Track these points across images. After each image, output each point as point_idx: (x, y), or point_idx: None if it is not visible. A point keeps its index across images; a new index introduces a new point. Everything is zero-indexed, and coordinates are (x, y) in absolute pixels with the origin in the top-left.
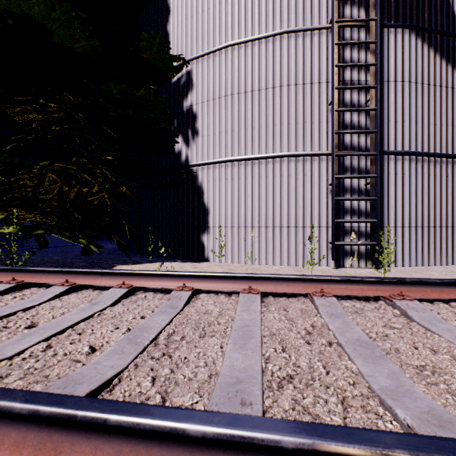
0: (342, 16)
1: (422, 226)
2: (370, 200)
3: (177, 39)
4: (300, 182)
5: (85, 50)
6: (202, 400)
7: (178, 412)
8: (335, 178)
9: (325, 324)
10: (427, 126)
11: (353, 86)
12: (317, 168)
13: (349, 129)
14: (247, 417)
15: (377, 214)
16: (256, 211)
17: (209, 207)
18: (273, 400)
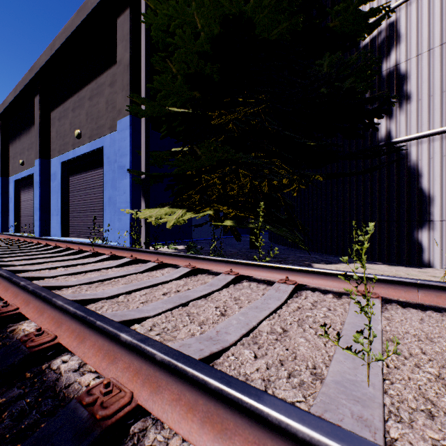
0: None
1: None
2: None
3: None
4: None
5: (280, 35)
6: None
7: None
8: None
9: None
10: None
11: None
12: None
13: None
14: None
15: None
16: None
17: (432, 194)
18: None
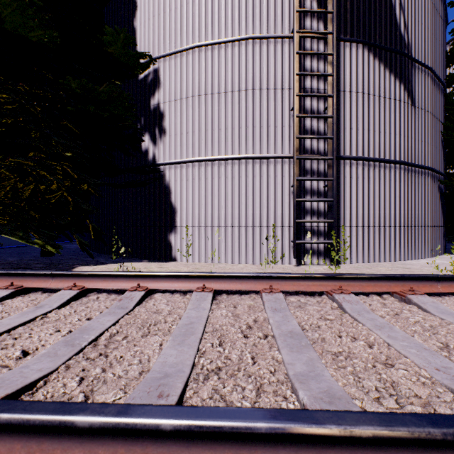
0: (303, 27)
1: (373, 226)
2: (327, 201)
3: (144, 36)
4: (264, 183)
5: (41, 39)
6: (126, 396)
7: (73, 406)
8: (296, 180)
9: (267, 318)
10: (378, 134)
11: (312, 94)
12: (280, 170)
13: (309, 134)
14: (138, 406)
15: (333, 215)
16: (222, 211)
17: (177, 207)
18: (195, 391)
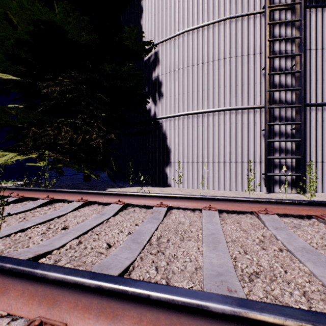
0: (272, 2)
1: None
2: (295, 141)
3: (148, 30)
4: (239, 128)
5: (87, 42)
6: (195, 285)
7: (198, 293)
8: (267, 125)
9: (272, 235)
10: None
11: (282, 55)
12: (252, 118)
13: (278, 87)
14: (252, 301)
15: (301, 152)
16: (205, 151)
17: (171, 148)
18: (248, 289)
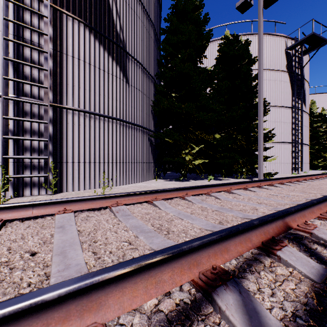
0: None
1: (94, 162)
2: (42, 141)
3: None
4: None
5: None
6: None
7: None
8: (5, 118)
9: None
10: (99, 96)
11: (25, 44)
12: None
13: (29, 80)
14: None
15: (48, 152)
16: None
17: None
18: None
